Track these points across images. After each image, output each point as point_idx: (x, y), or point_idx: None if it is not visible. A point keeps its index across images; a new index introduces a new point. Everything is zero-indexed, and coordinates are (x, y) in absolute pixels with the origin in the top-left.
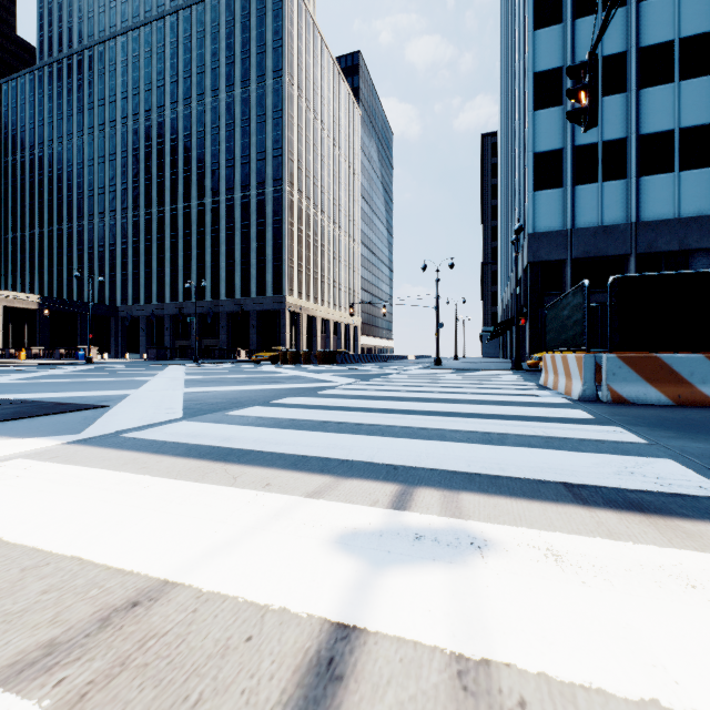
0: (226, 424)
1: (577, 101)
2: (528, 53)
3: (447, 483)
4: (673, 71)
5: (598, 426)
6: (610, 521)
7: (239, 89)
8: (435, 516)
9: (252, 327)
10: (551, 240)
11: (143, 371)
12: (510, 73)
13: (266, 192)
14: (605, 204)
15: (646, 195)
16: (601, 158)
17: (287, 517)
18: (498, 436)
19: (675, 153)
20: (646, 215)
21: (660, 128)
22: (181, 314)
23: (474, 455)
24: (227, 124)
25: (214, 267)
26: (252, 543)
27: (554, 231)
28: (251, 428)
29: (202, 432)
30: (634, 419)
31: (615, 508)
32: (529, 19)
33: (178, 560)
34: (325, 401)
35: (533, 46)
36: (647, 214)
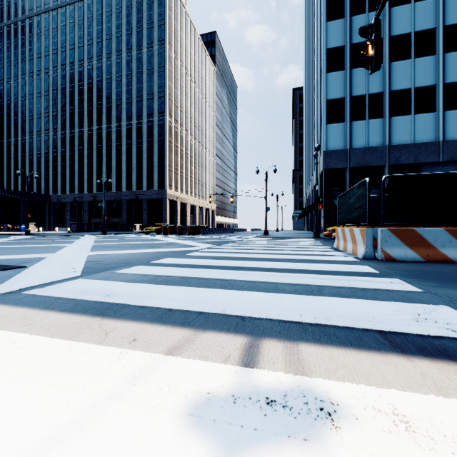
0: (113, 280)
1: (365, 52)
2: (323, 36)
3: (286, 333)
4: (411, 52)
5: (383, 278)
6: (432, 372)
7: (135, 51)
8: (282, 373)
9: (144, 210)
10: (337, 155)
11: (65, 239)
12: (311, 49)
13: (154, 120)
14: (370, 133)
15: (394, 129)
16: (368, 104)
17: (145, 381)
18: (317, 288)
19: (411, 103)
20: (394, 141)
21: (403, 87)
22: (95, 201)
23: (303, 305)
24: (127, 74)
25: (118, 170)
26: (102, 420)
27: (339, 149)
28: (131, 284)
29: (91, 288)
30: (404, 272)
31: (428, 356)
32: (324, 14)
33: (9, 456)
34: (190, 260)
35: (326, 31)
36: (395, 140)
